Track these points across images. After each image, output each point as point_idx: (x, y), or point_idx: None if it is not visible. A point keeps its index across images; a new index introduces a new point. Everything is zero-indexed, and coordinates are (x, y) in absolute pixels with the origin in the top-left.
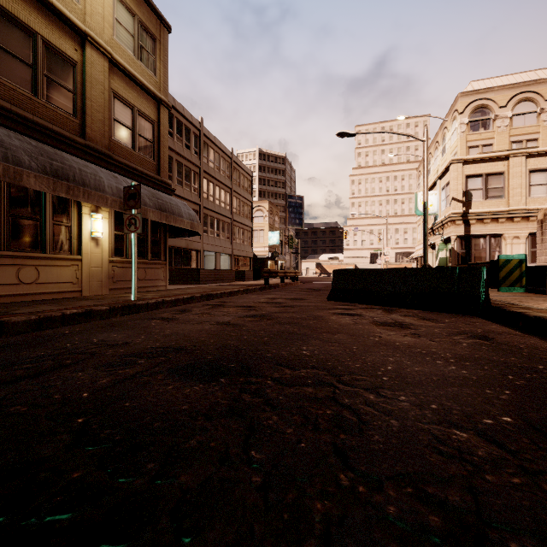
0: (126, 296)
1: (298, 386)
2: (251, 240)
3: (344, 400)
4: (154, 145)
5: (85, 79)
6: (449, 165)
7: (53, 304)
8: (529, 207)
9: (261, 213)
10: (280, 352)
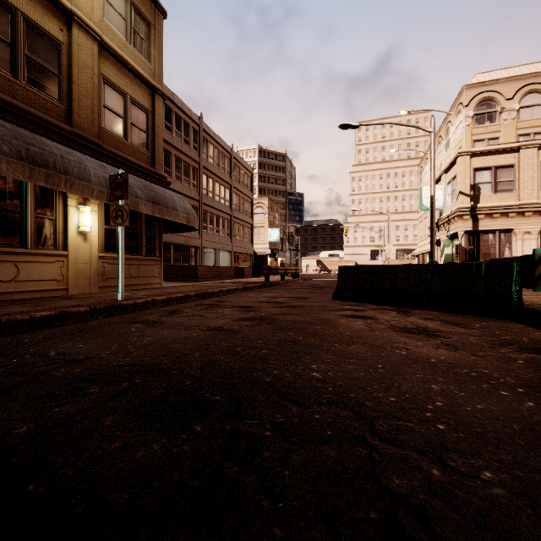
0: (115, 294)
1: (313, 444)
2: (251, 237)
3: (393, 480)
4: (148, 136)
5: (72, 62)
6: (456, 158)
7: (29, 304)
8: None
9: (262, 209)
10: (283, 374)
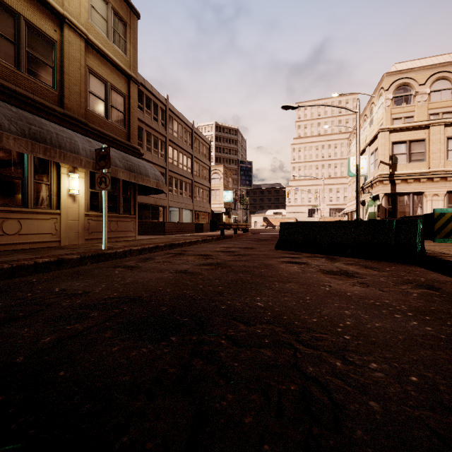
0: (98, 245)
1: (255, 348)
2: (209, 198)
3: (308, 368)
4: (125, 115)
5: (64, 56)
6: (378, 133)
7: (31, 253)
8: (447, 169)
9: (218, 175)
10: (234, 303)
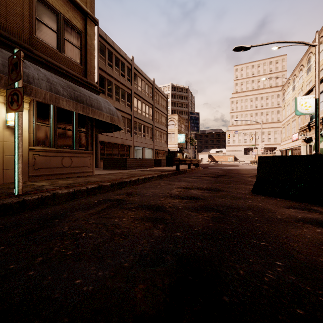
0: (33, 184)
1: None
2: (166, 139)
3: None
4: (81, 52)
5: None
6: None
7: None
8: None
9: (173, 122)
10: None
